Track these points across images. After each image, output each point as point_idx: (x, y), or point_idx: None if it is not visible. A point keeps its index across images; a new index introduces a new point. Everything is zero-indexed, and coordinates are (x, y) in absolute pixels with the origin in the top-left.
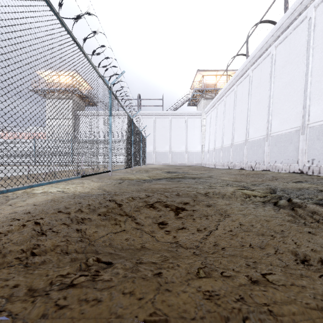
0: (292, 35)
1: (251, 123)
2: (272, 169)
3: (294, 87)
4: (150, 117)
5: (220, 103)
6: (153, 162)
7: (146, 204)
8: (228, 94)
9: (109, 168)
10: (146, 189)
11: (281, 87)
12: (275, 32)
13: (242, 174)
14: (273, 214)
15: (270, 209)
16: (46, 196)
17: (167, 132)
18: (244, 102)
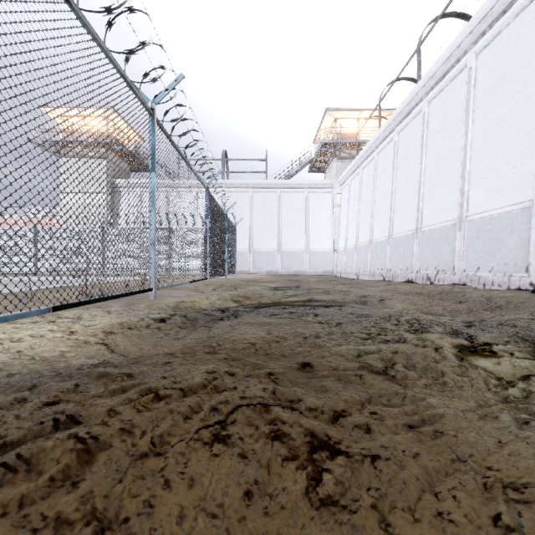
0: (513, 27)
1: (426, 198)
2: (472, 283)
3: (517, 126)
4: (243, 190)
5: (367, 165)
6: (249, 269)
7: (199, 427)
8: (383, 148)
9: (149, 284)
10: (219, 342)
11: (489, 128)
12: (477, 24)
13: (419, 293)
14: None
15: None
16: None
17: (274, 217)
18: (412, 160)
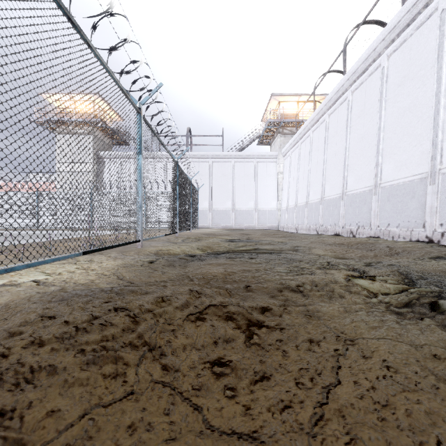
0: (415, 37)
1: (350, 168)
2: (384, 236)
3: (417, 114)
4: (204, 160)
5: (305, 140)
6: (208, 225)
7: (188, 314)
8: (316, 127)
9: (137, 237)
10: (193, 275)
11: (397, 115)
12: (388, 33)
13: (341, 243)
14: (445, 338)
15: (432, 326)
16: (0, 295)
17: (229, 182)
18: (339, 138)
